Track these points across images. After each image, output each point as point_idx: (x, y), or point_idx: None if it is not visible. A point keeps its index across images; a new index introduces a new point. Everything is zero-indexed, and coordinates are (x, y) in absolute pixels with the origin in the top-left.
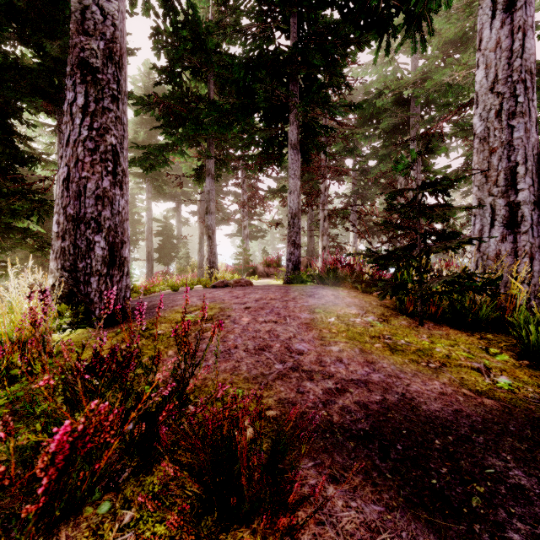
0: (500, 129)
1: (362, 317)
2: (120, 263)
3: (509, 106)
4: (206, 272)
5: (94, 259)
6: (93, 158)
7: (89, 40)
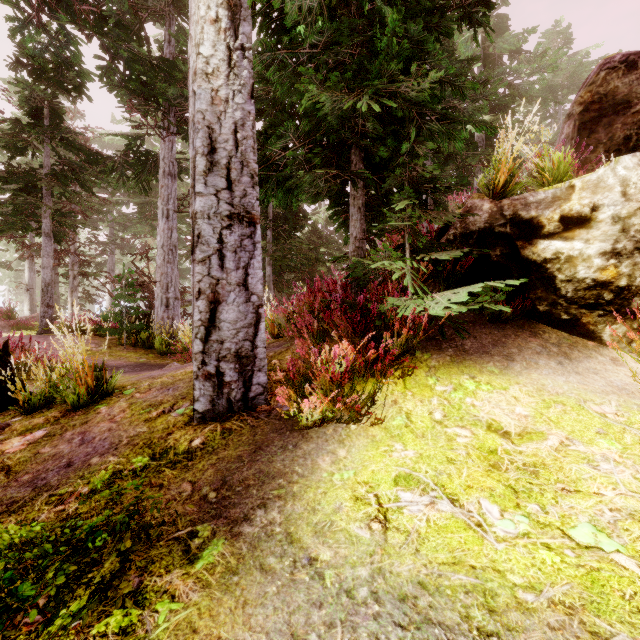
0: (165, 266)
1: (97, 347)
2: None
3: (167, 258)
4: None
5: None
6: None
7: None
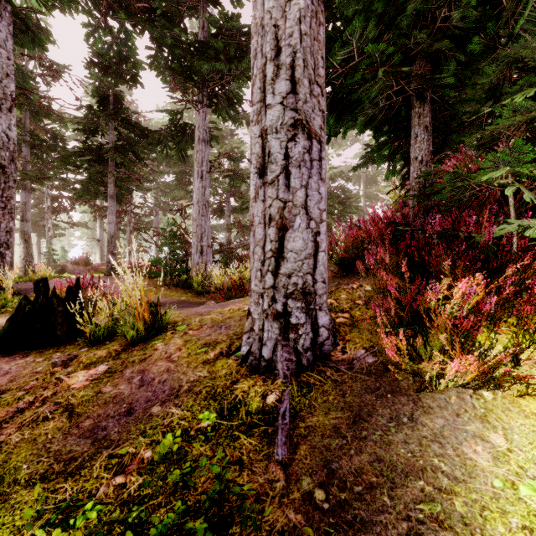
0: (199, 219)
1: (148, 286)
2: (13, 264)
3: (201, 212)
4: (22, 270)
5: (6, 263)
6: (4, 212)
7: (0, 151)
